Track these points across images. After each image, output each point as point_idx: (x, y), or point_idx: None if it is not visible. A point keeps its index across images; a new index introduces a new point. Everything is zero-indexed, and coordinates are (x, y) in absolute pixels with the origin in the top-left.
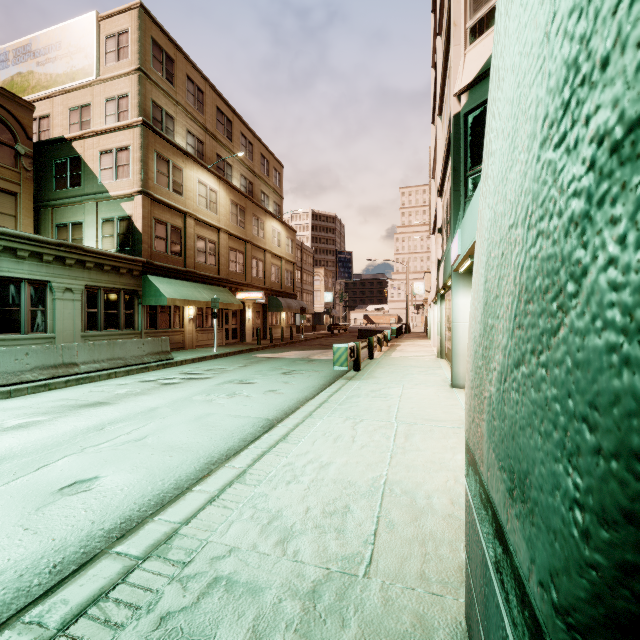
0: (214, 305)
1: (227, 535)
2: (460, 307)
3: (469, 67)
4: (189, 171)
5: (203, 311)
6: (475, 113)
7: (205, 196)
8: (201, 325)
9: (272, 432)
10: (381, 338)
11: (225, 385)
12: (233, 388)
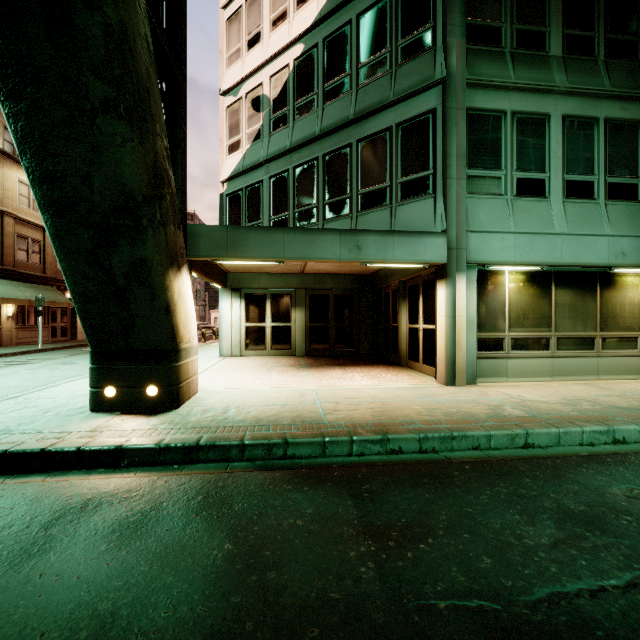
0: (39, 303)
1: (46, 394)
2: (224, 309)
3: (227, 169)
4: (7, 170)
5: (25, 309)
6: (230, 197)
7: (27, 195)
8: (22, 323)
9: (79, 376)
10: (205, 332)
11: (49, 365)
12: (57, 366)
